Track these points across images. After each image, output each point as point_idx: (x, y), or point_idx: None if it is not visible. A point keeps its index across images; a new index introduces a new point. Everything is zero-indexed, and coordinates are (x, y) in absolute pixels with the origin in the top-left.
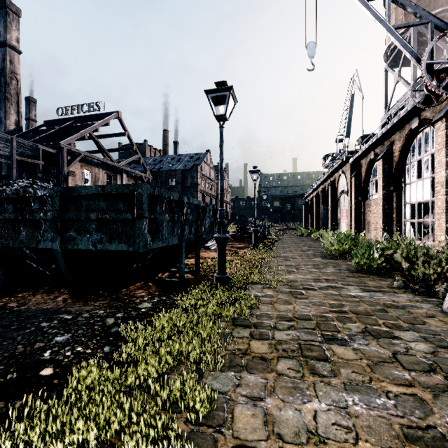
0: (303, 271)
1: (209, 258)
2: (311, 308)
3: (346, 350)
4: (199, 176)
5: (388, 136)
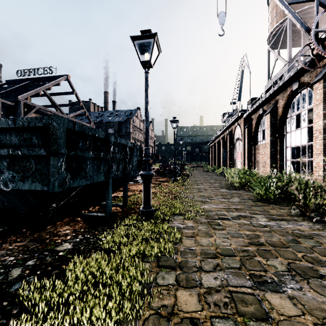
0: (215, 201)
1: (137, 191)
2: (231, 240)
3: (283, 299)
4: (131, 126)
5: (274, 96)
